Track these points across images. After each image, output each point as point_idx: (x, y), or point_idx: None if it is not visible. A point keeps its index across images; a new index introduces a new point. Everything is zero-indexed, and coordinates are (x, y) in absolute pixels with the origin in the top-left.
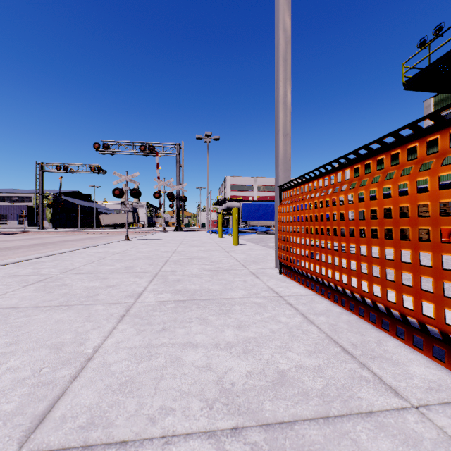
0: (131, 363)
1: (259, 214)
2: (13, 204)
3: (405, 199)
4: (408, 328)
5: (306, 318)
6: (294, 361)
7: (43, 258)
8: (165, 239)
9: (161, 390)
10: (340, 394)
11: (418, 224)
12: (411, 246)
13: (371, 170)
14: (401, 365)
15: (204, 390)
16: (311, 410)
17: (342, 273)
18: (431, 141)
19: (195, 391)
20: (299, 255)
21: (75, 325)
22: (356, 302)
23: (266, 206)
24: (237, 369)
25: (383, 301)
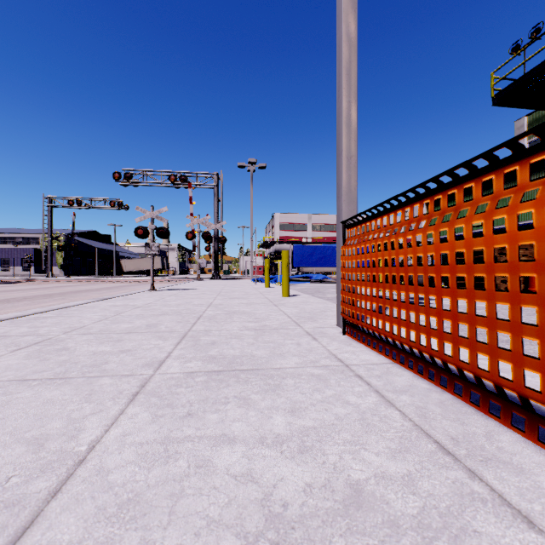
0: (139, 469)
1: (314, 259)
2: (16, 246)
3: (528, 234)
4: (530, 416)
5: (383, 398)
6: (372, 467)
7: (45, 314)
8: (200, 289)
9: (179, 516)
10: (447, 525)
11: None
12: (537, 302)
13: (474, 196)
14: (527, 473)
15: (243, 517)
16: None
17: (431, 335)
18: None
19: (229, 518)
20: (370, 311)
21: (70, 407)
22: (450, 376)
23: (322, 248)
24: (290, 480)
25: (493, 377)
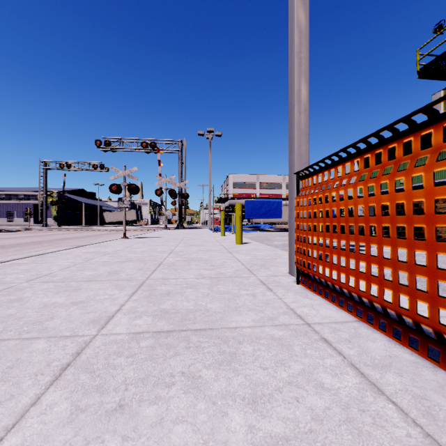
0: None
1: (262, 211)
2: (19, 201)
3: None
4: None
5: (364, 378)
6: None
7: (21, 260)
8: (165, 237)
9: None
10: None
11: None
12: None
13: None
14: None
15: None
16: None
17: (417, 298)
18: None
19: None
20: (329, 263)
21: None
22: (444, 349)
23: (269, 203)
24: None
25: None
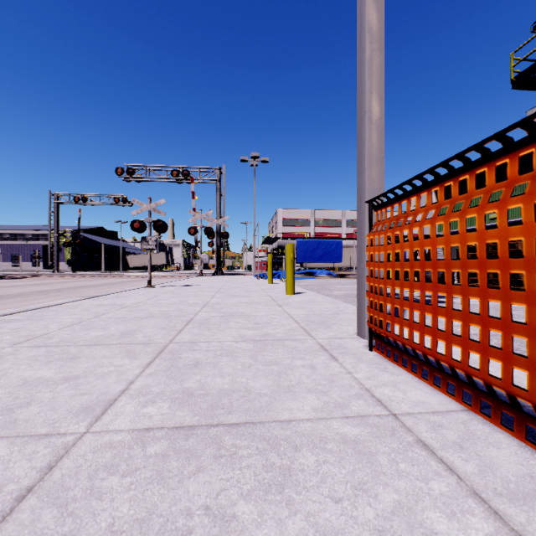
0: None
1: (318, 254)
2: (26, 242)
3: None
4: None
5: (501, 523)
6: None
7: (14, 316)
8: (200, 285)
9: None
10: None
11: None
12: None
13: None
14: None
15: None
16: None
17: None
18: None
19: None
20: (420, 324)
21: None
22: None
23: (326, 243)
24: None
25: None
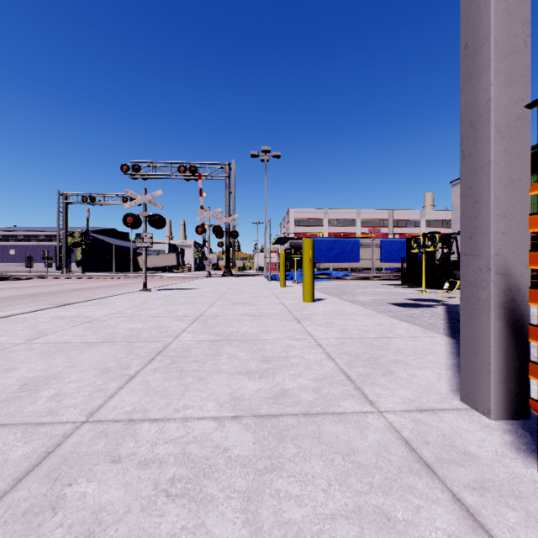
0: None
1: (334, 254)
2: (39, 243)
3: None
4: None
5: None
6: None
7: None
8: (203, 288)
9: None
10: None
11: None
12: None
13: None
14: None
15: None
16: None
17: None
18: None
19: None
20: None
21: None
22: None
23: (342, 243)
24: None
25: None
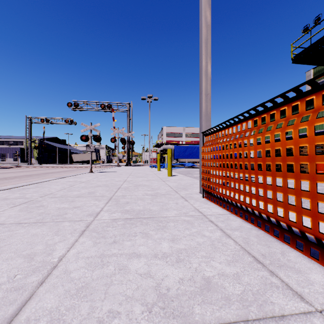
0: (87, 270)
1: (187, 154)
2: (10, 146)
3: (304, 140)
4: (306, 242)
5: (224, 233)
6: (217, 269)
7: (28, 186)
8: (119, 171)
9: (110, 294)
10: (256, 299)
11: (315, 160)
12: (309, 178)
13: (275, 118)
14: (302, 273)
15: (145, 295)
16: (233, 314)
17: (252, 198)
18: (312, 100)
19: (137, 296)
20: (218, 184)
21: (46, 238)
22: (262, 220)
23: (191, 147)
24: (171, 276)
25: (286, 220)
